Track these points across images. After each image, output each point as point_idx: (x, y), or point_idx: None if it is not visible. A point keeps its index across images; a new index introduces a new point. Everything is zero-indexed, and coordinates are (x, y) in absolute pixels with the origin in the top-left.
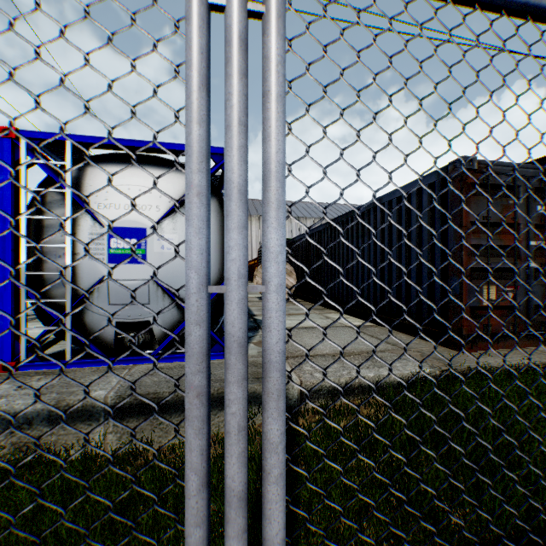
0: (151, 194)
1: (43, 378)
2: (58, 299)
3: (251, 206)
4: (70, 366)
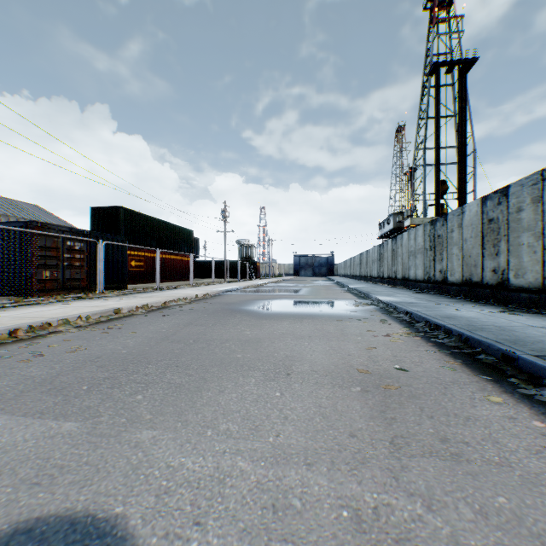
0: None
1: None
2: None
3: None
4: None
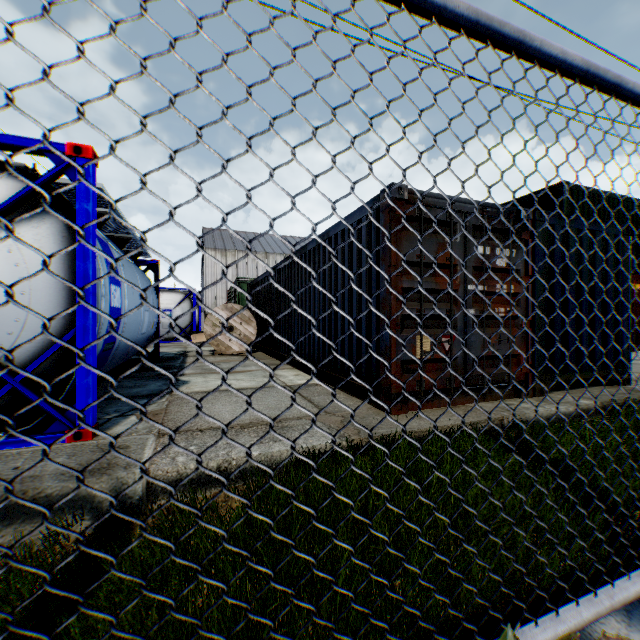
0: None
1: None
2: None
3: (227, 238)
4: None
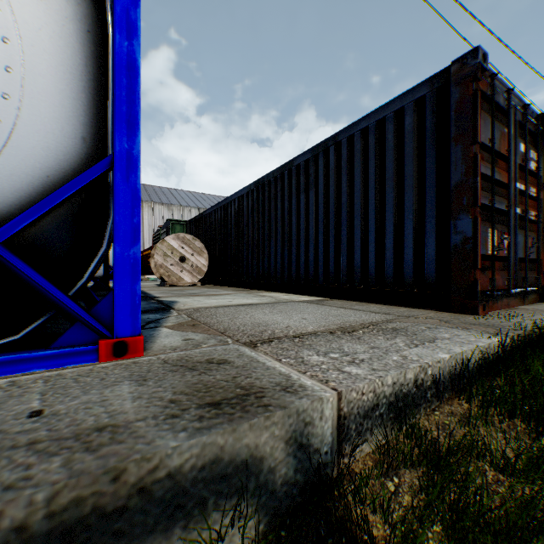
0: None
1: None
2: None
3: (142, 190)
4: None
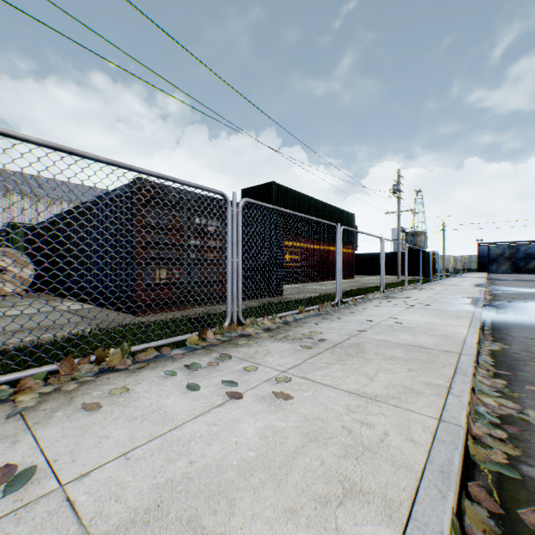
0: None
1: None
2: None
3: None
4: None
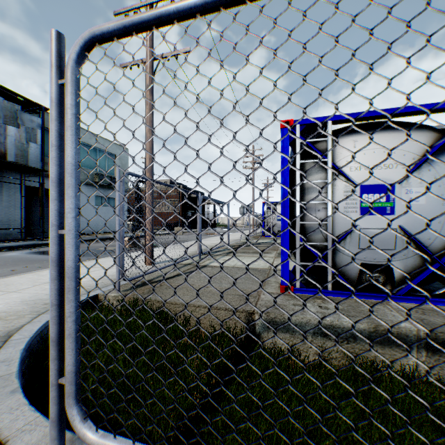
0: (394, 154)
1: (323, 301)
2: (314, 242)
3: None
4: (329, 294)
